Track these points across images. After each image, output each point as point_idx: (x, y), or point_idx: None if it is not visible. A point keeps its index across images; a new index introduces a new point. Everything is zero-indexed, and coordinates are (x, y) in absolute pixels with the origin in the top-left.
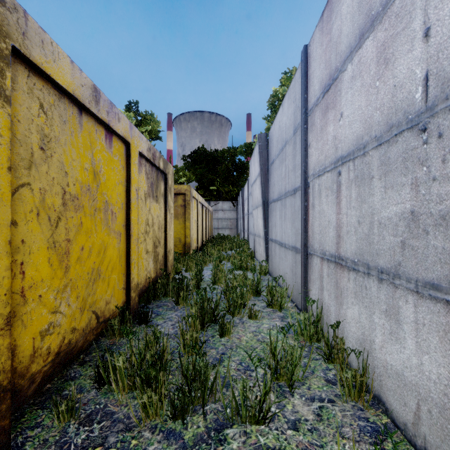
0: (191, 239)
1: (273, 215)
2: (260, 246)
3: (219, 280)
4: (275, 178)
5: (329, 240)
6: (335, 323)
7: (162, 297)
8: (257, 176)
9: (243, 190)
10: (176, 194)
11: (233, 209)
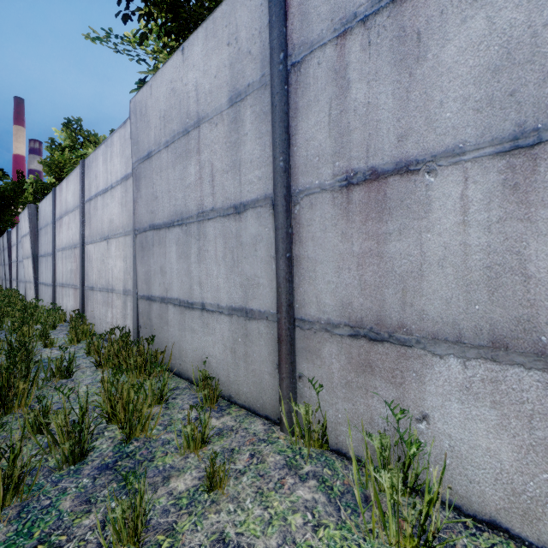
0: None
1: (41, 266)
2: (31, 290)
3: None
4: (42, 241)
5: (61, 278)
6: (59, 307)
7: None
8: (28, 233)
9: (10, 234)
10: None
11: None
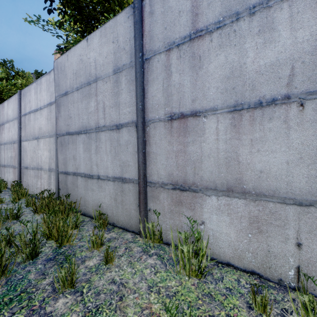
0: None
1: None
2: None
3: None
4: None
5: (3, 161)
6: (2, 179)
7: None
8: None
9: None
10: None
11: None
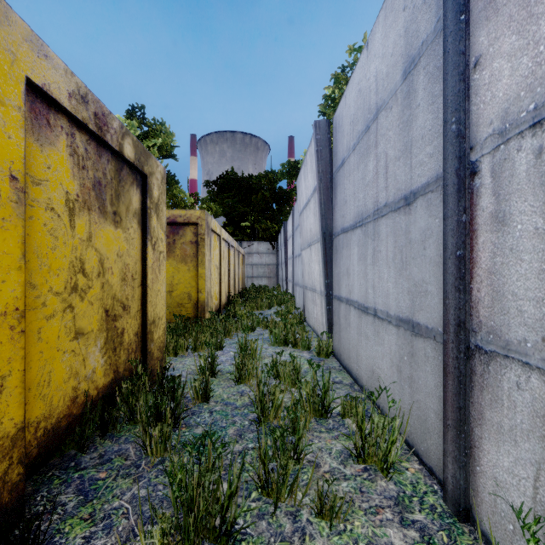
0: (208, 294)
1: (342, 256)
2: (315, 306)
3: (247, 374)
4: (347, 191)
5: None
6: None
7: (126, 425)
8: (311, 194)
9: (286, 226)
10: (184, 224)
11: (271, 252)
